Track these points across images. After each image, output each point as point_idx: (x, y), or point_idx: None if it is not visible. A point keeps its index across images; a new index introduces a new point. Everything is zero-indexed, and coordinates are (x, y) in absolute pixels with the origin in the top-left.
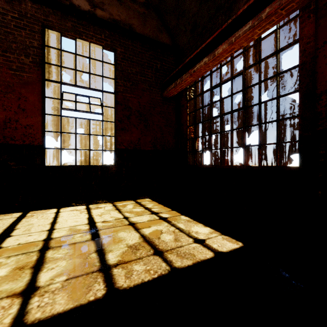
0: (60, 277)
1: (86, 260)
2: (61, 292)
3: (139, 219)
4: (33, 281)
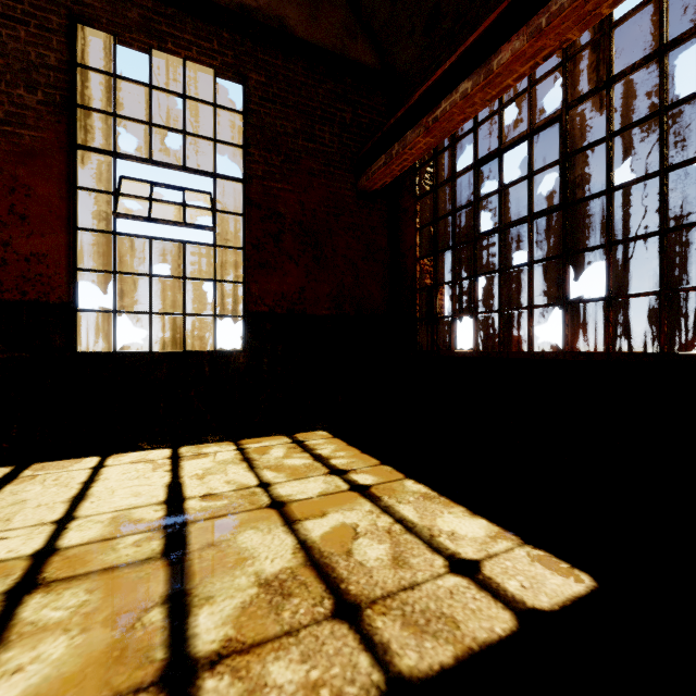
0: None
1: (129, 637)
2: None
3: (298, 489)
4: None
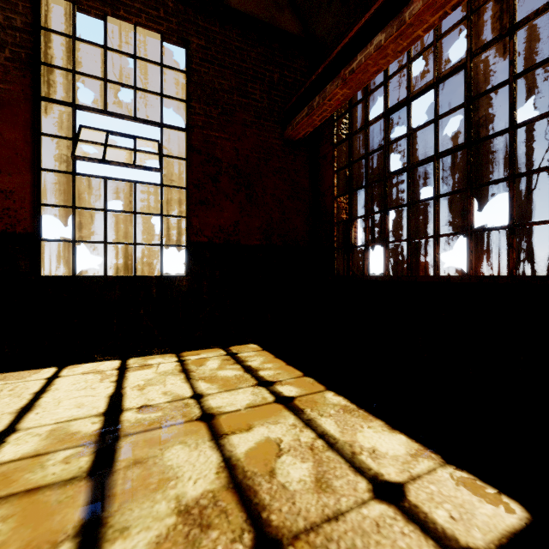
0: None
1: None
2: None
3: (228, 401)
4: None
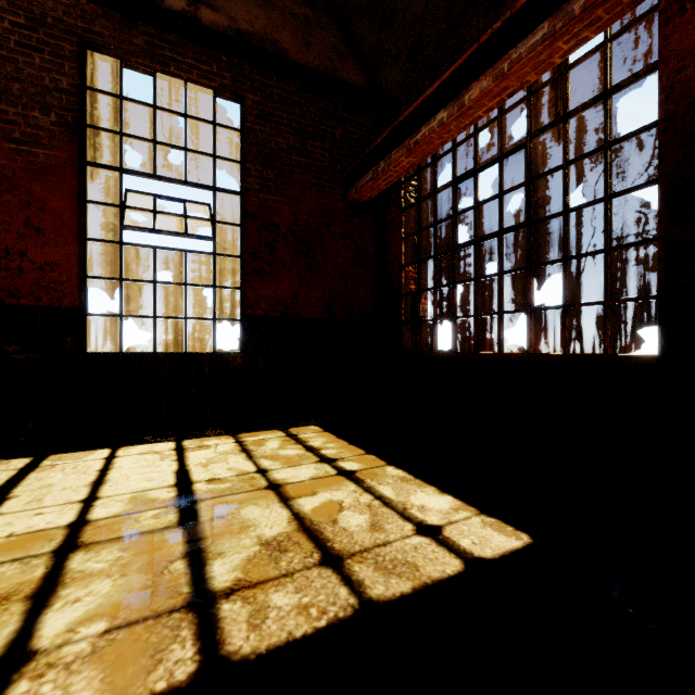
0: (90, 625)
1: (160, 579)
2: (86, 667)
3: (292, 474)
4: (26, 636)
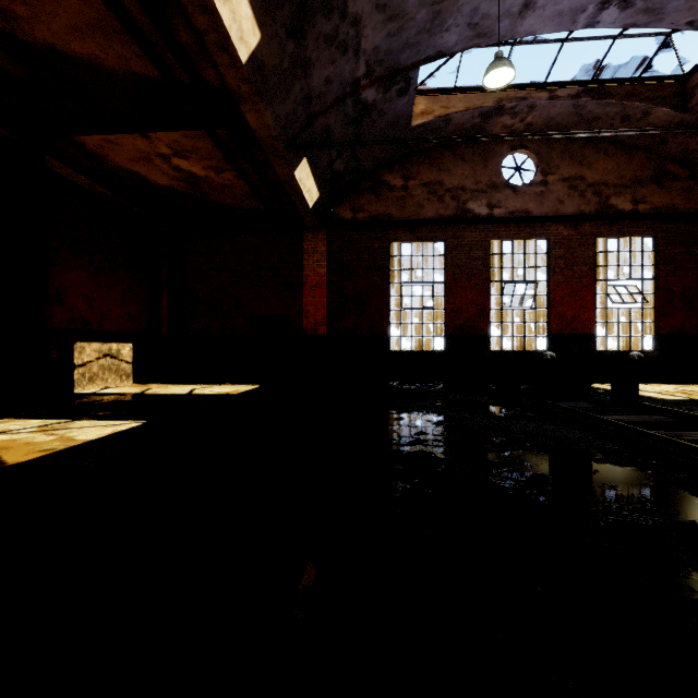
0: None
1: None
2: None
3: None
4: None
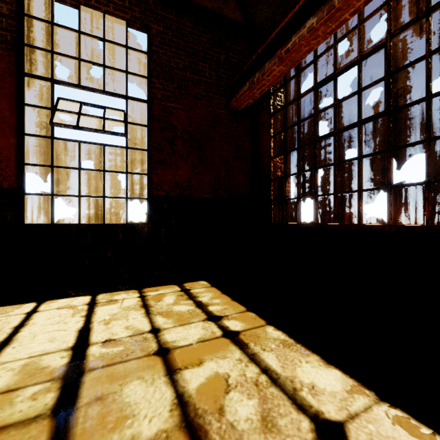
0: None
1: None
2: None
3: (181, 335)
4: None
